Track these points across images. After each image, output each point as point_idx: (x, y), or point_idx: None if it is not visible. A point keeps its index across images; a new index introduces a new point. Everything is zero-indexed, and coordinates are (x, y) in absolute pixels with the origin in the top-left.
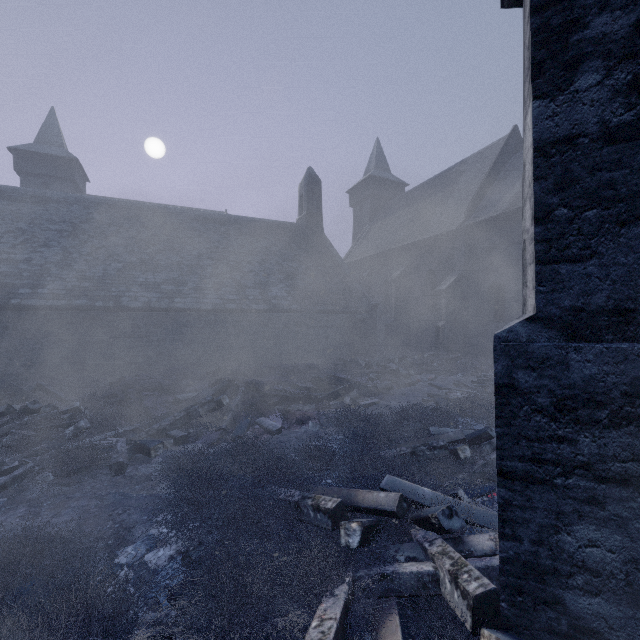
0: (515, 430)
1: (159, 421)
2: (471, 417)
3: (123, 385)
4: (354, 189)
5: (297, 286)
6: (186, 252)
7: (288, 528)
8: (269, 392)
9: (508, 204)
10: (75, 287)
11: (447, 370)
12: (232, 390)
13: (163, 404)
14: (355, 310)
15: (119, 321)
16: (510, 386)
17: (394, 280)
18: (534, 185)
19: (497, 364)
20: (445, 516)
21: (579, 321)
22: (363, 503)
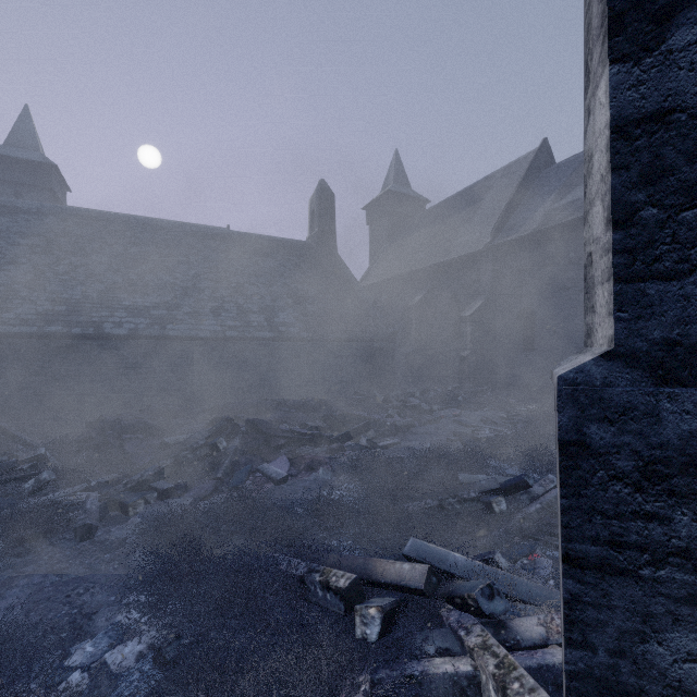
0: (586, 502)
1: (141, 470)
2: (503, 459)
3: (101, 426)
4: (371, 205)
5: (307, 311)
6: (181, 272)
7: (290, 612)
8: (274, 433)
9: (538, 223)
10: (48, 311)
11: (473, 405)
12: (230, 431)
13: (148, 449)
14: (372, 338)
15: (100, 351)
16: (580, 444)
17: (415, 305)
18: (612, 177)
19: (562, 414)
20: (485, 597)
21: (673, 358)
22: (383, 577)
